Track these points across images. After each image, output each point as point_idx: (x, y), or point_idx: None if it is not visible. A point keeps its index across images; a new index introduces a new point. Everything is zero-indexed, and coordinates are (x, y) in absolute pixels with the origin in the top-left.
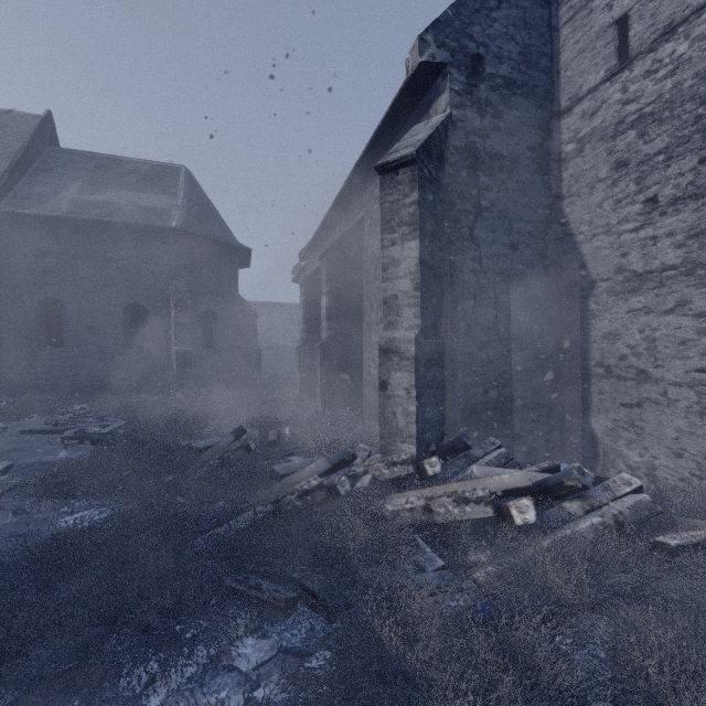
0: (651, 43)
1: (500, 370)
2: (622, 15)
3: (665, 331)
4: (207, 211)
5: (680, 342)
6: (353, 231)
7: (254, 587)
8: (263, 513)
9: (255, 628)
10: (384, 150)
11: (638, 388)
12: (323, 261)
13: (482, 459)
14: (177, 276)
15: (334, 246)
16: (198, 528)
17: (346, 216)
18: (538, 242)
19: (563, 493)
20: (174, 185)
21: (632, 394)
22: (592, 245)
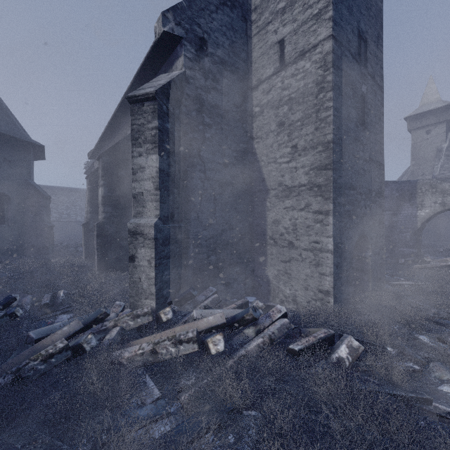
0: (294, 59)
1: (217, 242)
2: (282, 39)
3: (301, 220)
4: None
5: (307, 226)
6: (124, 142)
7: None
8: None
9: None
10: None
11: (289, 252)
12: (100, 162)
13: (202, 303)
14: None
15: (109, 151)
16: None
17: (121, 131)
18: (240, 163)
19: (244, 324)
20: None
21: (286, 255)
22: (268, 168)
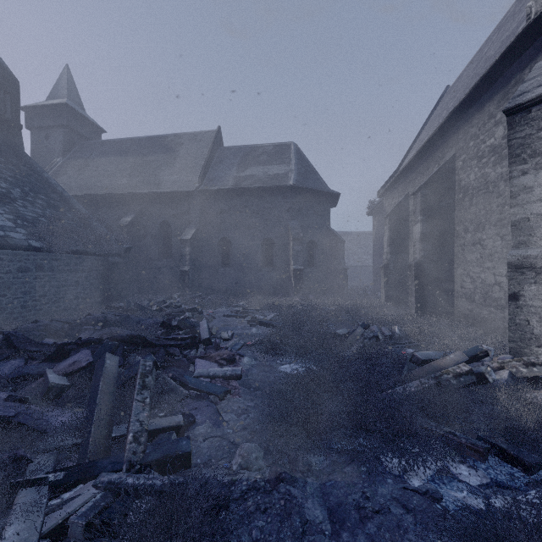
0: None
1: None
2: None
3: None
4: (309, 170)
5: None
6: (445, 167)
7: (448, 432)
8: (427, 384)
9: (460, 460)
10: (484, 92)
11: None
12: (416, 196)
13: None
14: (292, 218)
15: (427, 182)
16: (383, 385)
17: (433, 156)
18: None
19: None
20: (288, 157)
21: None
22: None
